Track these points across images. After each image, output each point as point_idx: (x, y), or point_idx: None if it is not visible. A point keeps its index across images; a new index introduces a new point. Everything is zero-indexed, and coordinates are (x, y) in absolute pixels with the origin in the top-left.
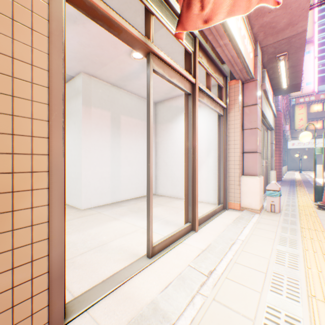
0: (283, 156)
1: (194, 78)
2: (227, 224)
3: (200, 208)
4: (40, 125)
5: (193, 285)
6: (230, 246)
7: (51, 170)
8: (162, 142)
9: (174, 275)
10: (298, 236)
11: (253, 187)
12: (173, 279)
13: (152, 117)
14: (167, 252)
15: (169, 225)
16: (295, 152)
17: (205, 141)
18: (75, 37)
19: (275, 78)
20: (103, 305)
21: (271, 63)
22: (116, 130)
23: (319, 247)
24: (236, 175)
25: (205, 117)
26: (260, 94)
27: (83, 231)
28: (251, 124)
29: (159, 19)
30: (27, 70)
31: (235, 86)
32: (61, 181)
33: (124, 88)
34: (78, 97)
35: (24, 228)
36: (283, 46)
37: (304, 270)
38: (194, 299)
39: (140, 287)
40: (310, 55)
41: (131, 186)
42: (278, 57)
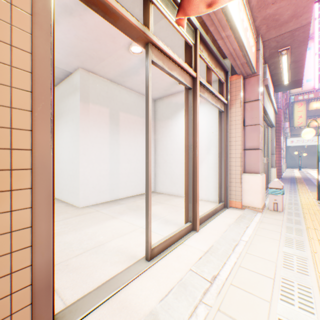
0: (282, 154)
1: (194, 72)
2: (229, 223)
3: (200, 206)
4: (22, 115)
5: (195, 293)
6: (233, 247)
7: (36, 167)
8: (161, 140)
9: (175, 281)
10: (304, 237)
11: (255, 185)
12: (173, 286)
13: (150, 111)
14: (167, 254)
15: (169, 224)
16: (294, 150)
17: (205, 138)
18: (72, 30)
19: (276, 74)
20: (97, 316)
21: (273, 58)
22: (115, 127)
23: None
24: (237, 173)
25: (205, 114)
26: (262, 90)
27: (79, 230)
28: (252, 120)
29: (159, 8)
30: (5, 51)
31: (237, 81)
32: (49, 179)
33: (122, 84)
34: (76, 93)
35: (1, 235)
36: (286, 40)
37: (315, 276)
38: (197, 310)
39: (138, 294)
40: (310, 52)
41: (130, 184)
42: (280, 52)
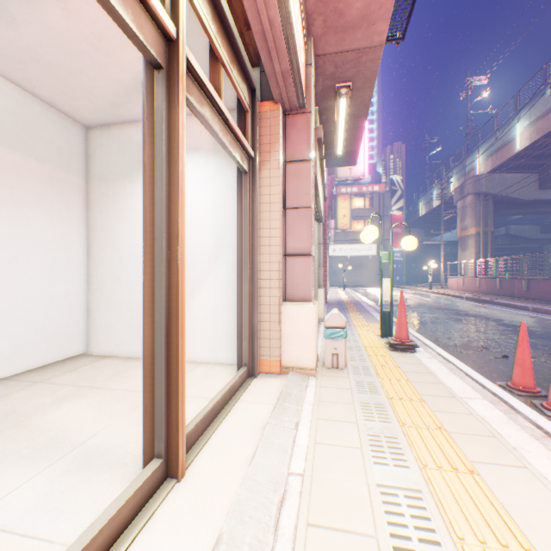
0: None
1: (173, 23)
2: (261, 421)
3: (198, 382)
4: None
5: None
6: (276, 516)
7: None
8: (106, 227)
9: None
10: (395, 425)
11: (304, 325)
12: None
13: None
14: None
15: (96, 470)
16: (337, 261)
17: (211, 228)
18: None
19: (329, 133)
20: None
21: (327, 98)
22: None
23: (437, 446)
24: (274, 303)
25: (210, 176)
26: (314, 146)
27: None
28: (300, 198)
29: None
30: None
31: (273, 114)
32: None
33: None
34: None
35: None
36: (349, 68)
37: None
38: None
39: None
40: None
41: None
42: (338, 89)
